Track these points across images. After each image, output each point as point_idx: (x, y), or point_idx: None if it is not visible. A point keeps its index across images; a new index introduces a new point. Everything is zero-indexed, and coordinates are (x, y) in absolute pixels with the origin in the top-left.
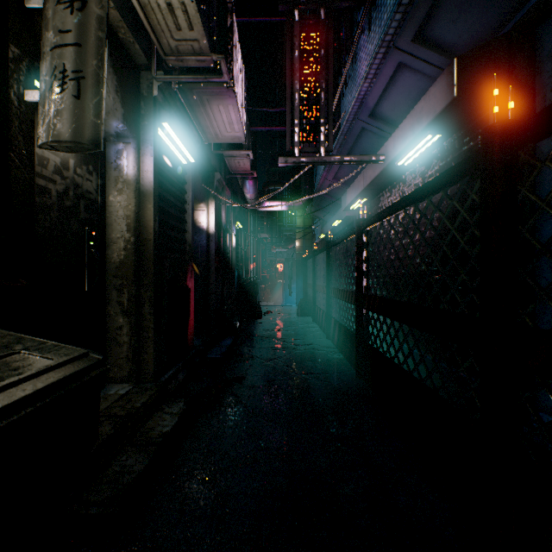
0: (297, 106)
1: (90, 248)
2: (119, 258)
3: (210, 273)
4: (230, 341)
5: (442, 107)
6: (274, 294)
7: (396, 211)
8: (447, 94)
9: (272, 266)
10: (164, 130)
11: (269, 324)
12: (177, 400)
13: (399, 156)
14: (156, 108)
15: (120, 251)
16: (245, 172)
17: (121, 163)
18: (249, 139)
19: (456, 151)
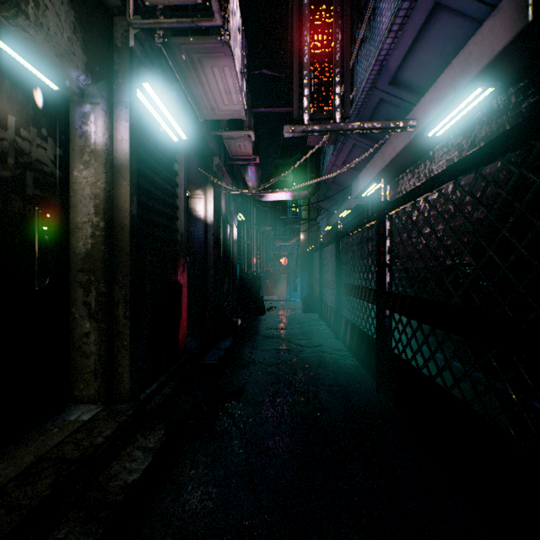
0: (306, 63)
1: (42, 235)
2: (85, 247)
3: (208, 267)
4: (229, 343)
5: (505, 42)
6: (278, 288)
7: (440, 184)
8: (515, 22)
9: (275, 260)
10: (145, 94)
11: (273, 321)
12: (156, 427)
13: (431, 124)
14: (133, 63)
15: (86, 239)
16: (246, 158)
17: (87, 129)
18: (251, 119)
19: (514, 108)
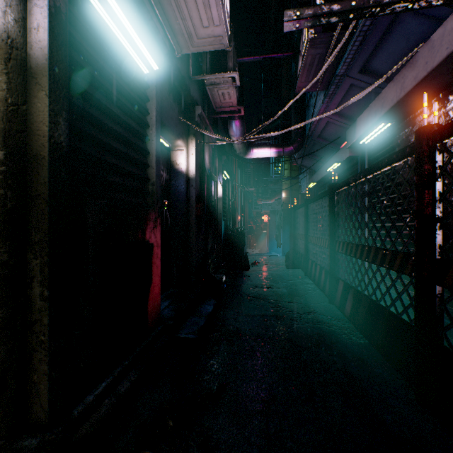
0: None
1: None
2: None
3: (190, 223)
4: (212, 307)
5: None
6: (259, 242)
7: None
8: None
9: (257, 217)
10: None
11: (257, 278)
12: None
13: None
14: None
15: None
16: (231, 110)
17: None
18: (235, 62)
19: None
